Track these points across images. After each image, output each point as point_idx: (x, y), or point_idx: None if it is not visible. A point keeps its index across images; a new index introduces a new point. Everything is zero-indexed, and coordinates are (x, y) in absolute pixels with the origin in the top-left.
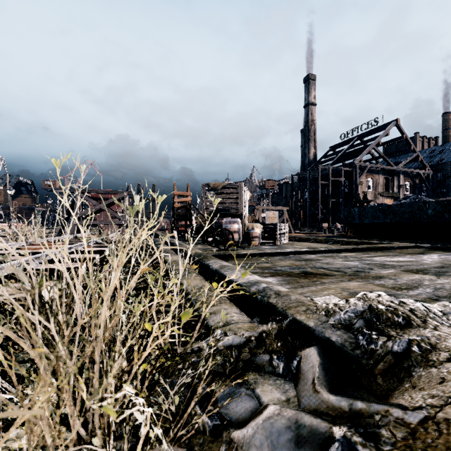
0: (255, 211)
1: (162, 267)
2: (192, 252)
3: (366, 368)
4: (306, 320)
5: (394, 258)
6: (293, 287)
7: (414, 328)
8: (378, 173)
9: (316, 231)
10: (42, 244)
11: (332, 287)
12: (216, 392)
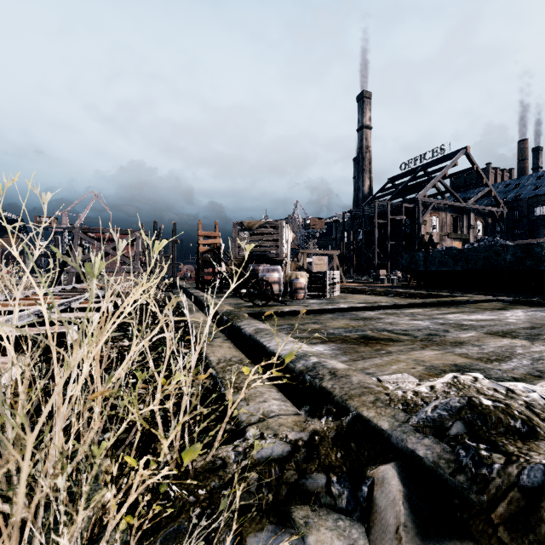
0: (299, 255)
1: (170, 343)
2: (220, 309)
3: (477, 509)
4: (377, 418)
5: (472, 315)
6: (351, 360)
7: (542, 441)
8: (444, 211)
9: (371, 280)
10: (27, 299)
11: (402, 358)
12: (247, 544)
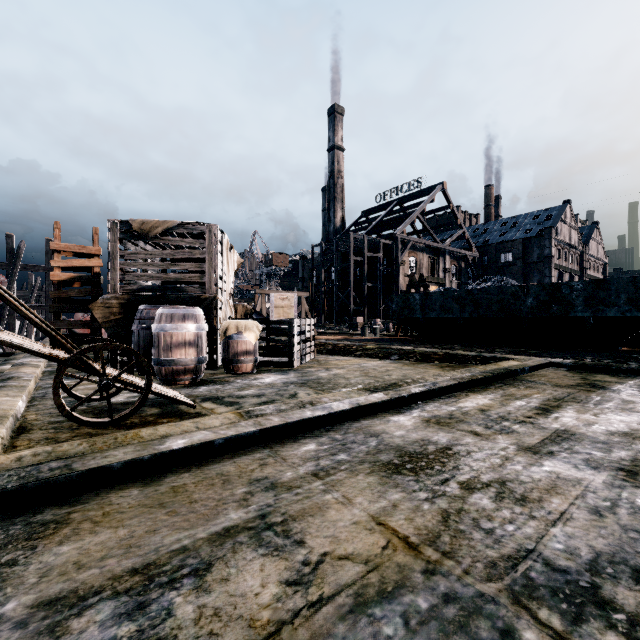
0: (256, 297)
1: None
2: None
3: None
4: None
5: (600, 414)
6: None
7: None
8: (422, 251)
9: (346, 329)
10: None
11: None
12: None
